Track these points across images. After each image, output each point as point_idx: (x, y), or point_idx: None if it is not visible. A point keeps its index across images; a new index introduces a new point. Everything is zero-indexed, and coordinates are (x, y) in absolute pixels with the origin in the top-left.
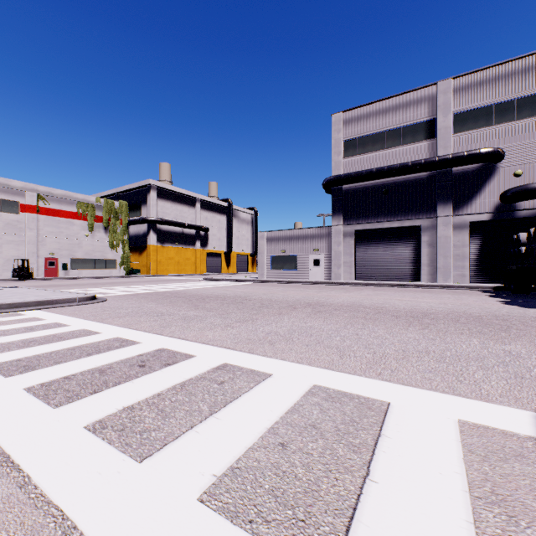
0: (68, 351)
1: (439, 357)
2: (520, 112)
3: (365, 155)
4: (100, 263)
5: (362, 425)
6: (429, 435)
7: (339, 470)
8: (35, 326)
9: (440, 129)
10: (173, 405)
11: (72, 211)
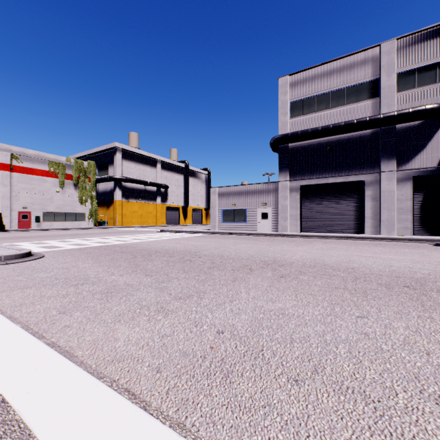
0: None
1: None
2: None
3: (310, 115)
4: (71, 216)
5: None
6: None
7: None
8: None
9: (383, 88)
10: None
11: (44, 169)
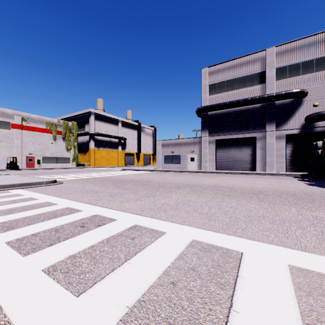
0: (36, 216)
1: (271, 220)
2: (317, 67)
3: (222, 93)
4: (60, 159)
5: (225, 268)
6: (270, 276)
7: (212, 302)
8: (17, 199)
9: (267, 77)
10: (101, 254)
11: (43, 128)
